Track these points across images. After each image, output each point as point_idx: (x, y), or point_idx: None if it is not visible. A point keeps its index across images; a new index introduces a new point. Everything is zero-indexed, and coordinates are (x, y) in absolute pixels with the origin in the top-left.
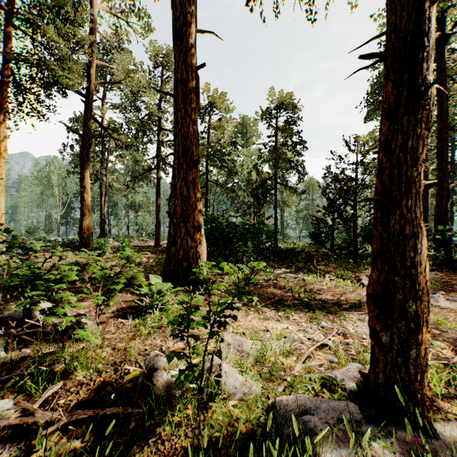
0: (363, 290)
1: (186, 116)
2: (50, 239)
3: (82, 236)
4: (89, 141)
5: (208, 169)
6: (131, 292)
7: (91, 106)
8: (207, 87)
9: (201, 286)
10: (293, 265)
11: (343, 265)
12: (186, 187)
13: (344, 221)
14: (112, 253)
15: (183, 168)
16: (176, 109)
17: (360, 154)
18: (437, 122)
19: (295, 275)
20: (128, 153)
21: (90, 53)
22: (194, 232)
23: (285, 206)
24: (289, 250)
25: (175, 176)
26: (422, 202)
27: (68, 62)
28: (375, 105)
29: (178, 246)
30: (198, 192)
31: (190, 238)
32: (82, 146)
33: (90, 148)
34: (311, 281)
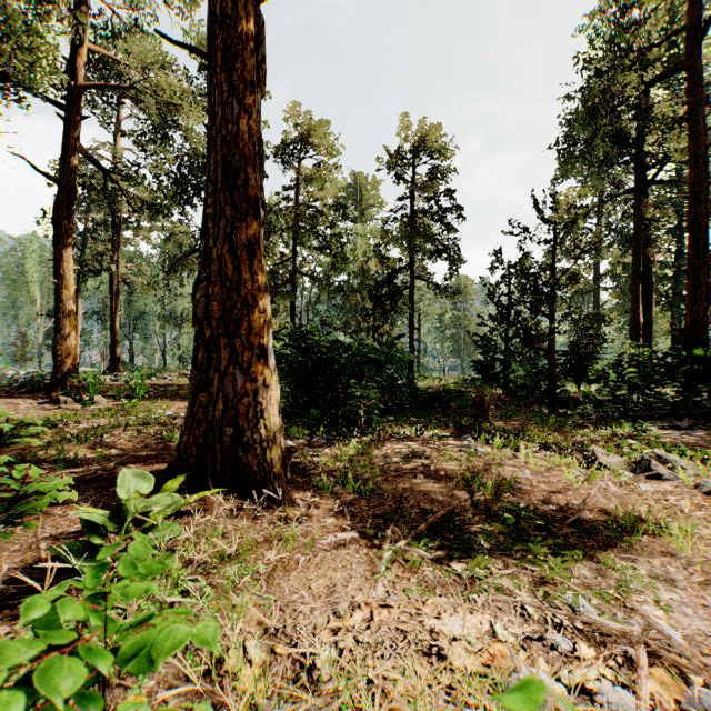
0: (603, 477)
1: (233, 98)
2: (5, 374)
3: (57, 368)
4: (71, 190)
5: (297, 252)
6: (94, 502)
7: (74, 126)
8: (294, 108)
9: (263, 483)
10: (448, 420)
11: (538, 420)
12: (233, 257)
13: (526, 342)
14: (114, 400)
15: (226, 214)
16: (212, 86)
17: (561, 225)
18: (689, 171)
19: (459, 443)
20: (160, 227)
21: (72, 26)
22: (251, 358)
23: (422, 320)
24: (440, 393)
25: (208, 234)
26: (643, 312)
27: (14, 25)
28: (572, 153)
29: (213, 391)
30: (259, 269)
31: (241, 373)
32: (57, 200)
33: (72, 205)
34: (495, 458)
